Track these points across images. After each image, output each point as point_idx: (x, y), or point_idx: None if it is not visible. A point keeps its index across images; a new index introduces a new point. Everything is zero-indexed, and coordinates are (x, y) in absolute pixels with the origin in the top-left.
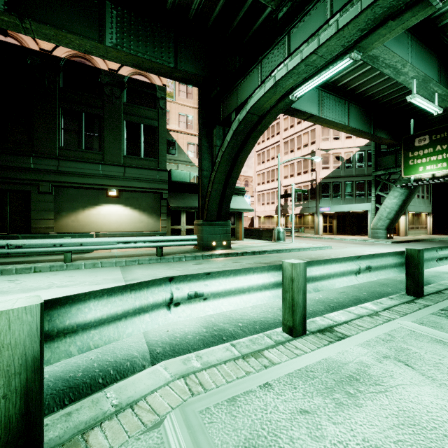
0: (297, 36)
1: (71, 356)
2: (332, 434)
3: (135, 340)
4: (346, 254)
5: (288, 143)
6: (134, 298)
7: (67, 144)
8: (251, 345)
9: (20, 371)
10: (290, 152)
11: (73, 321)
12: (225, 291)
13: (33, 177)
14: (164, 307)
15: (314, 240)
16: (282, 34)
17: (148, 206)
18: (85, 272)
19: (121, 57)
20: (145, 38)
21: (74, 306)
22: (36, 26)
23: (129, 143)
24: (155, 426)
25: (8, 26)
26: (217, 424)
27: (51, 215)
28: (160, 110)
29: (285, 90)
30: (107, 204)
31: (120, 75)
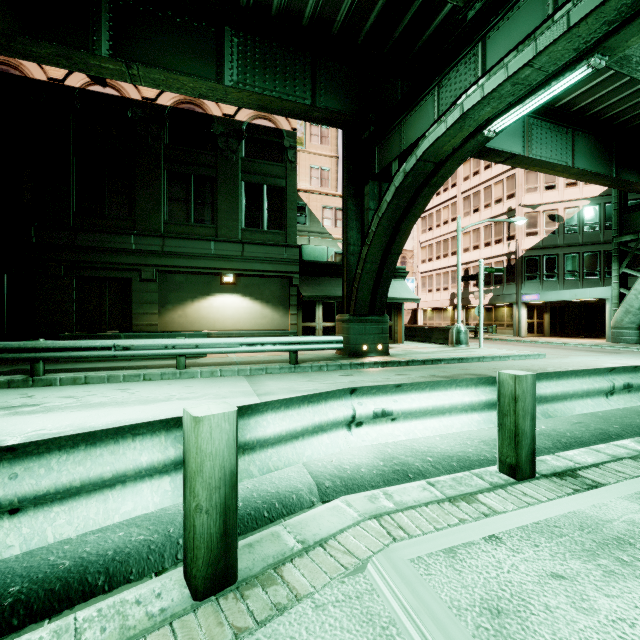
0: (498, 41)
1: (252, 477)
2: (606, 608)
3: (294, 469)
4: (572, 366)
5: (469, 198)
6: (312, 413)
7: (173, 217)
8: (457, 486)
9: (220, 485)
10: (474, 212)
11: (253, 436)
12: (420, 410)
13: (134, 261)
14: (343, 427)
15: (514, 344)
16: (472, 41)
17: (272, 295)
18: (204, 382)
19: (243, 99)
20: (273, 70)
21: (252, 417)
22: (144, 72)
23: (249, 212)
24: (358, 570)
25: (113, 76)
26: (438, 577)
27: (155, 308)
28: (289, 164)
29: (478, 123)
30: (221, 294)
31: (237, 121)
